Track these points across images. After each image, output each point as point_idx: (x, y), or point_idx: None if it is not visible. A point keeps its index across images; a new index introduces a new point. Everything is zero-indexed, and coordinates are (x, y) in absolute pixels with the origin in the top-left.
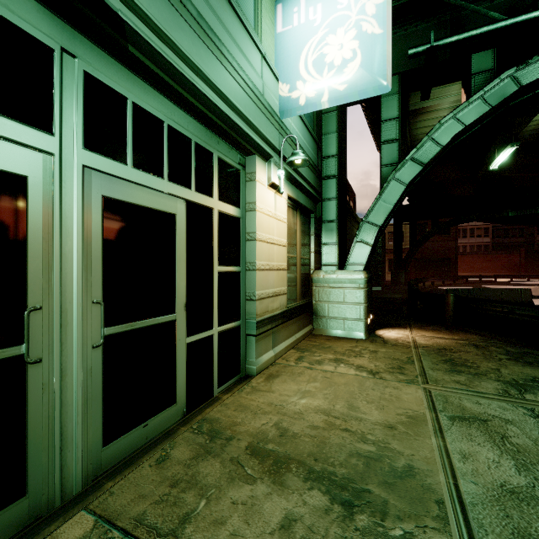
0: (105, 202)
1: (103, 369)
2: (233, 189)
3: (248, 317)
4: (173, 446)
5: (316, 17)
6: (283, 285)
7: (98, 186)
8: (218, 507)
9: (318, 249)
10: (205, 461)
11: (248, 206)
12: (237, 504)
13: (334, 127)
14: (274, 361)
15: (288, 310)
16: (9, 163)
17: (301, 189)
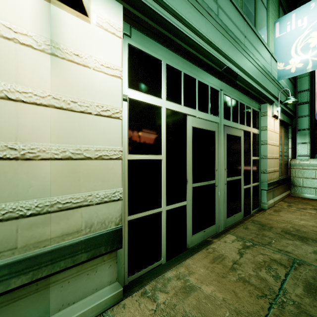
0: (227, 135)
1: (226, 192)
2: (256, 121)
3: (262, 181)
4: (247, 225)
5: (303, 24)
6: (277, 166)
7: (225, 130)
8: (281, 243)
9: (293, 146)
10: (264, 231)
11: (262, 128)
12: (289, 244)
13: (307, 73)
14: (273, 205)
15: (279, 180)
16: (213, 128)
17: (285, 114)
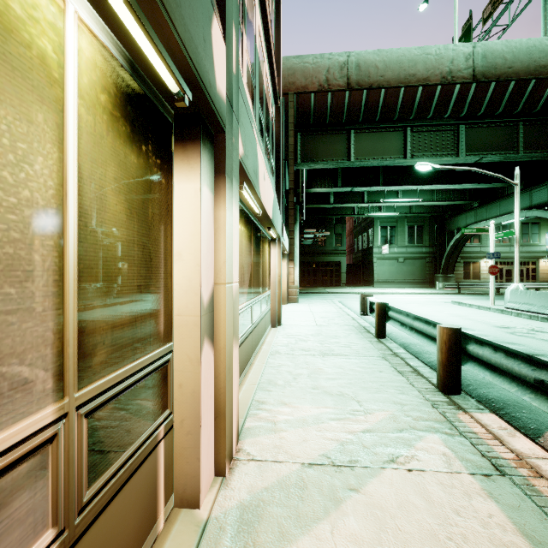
0: None
1: None
2: (534, 264)
3: (538, 280)
4: None
5: None
6: None
7: None
8: None
9: None
10: None
11: (538, 265)
12: None
13: None
14: None
15: None
16: (511, 268)
17: None
